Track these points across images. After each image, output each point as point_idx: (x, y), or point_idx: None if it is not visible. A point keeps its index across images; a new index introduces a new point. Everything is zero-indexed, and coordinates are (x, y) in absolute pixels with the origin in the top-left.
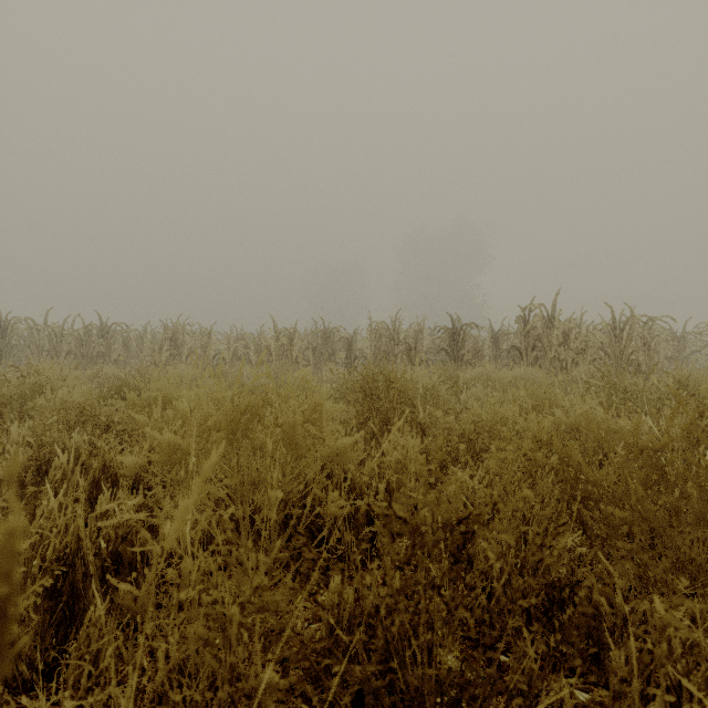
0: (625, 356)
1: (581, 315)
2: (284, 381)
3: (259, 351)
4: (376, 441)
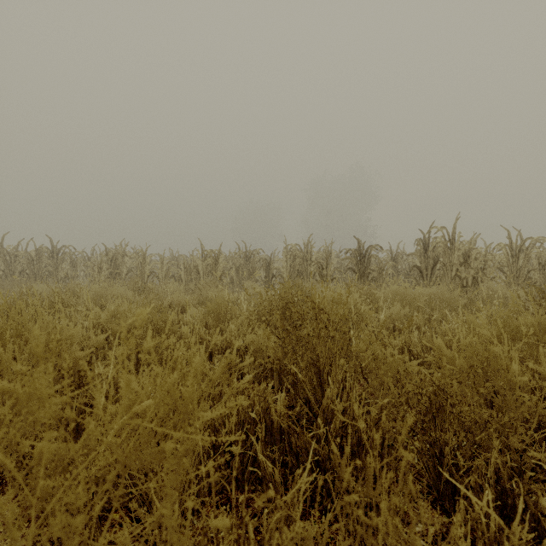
0: (522, 275)
1: (475, 238)
2: (207, 297)
3: (188, 270)
4: (300, 385)
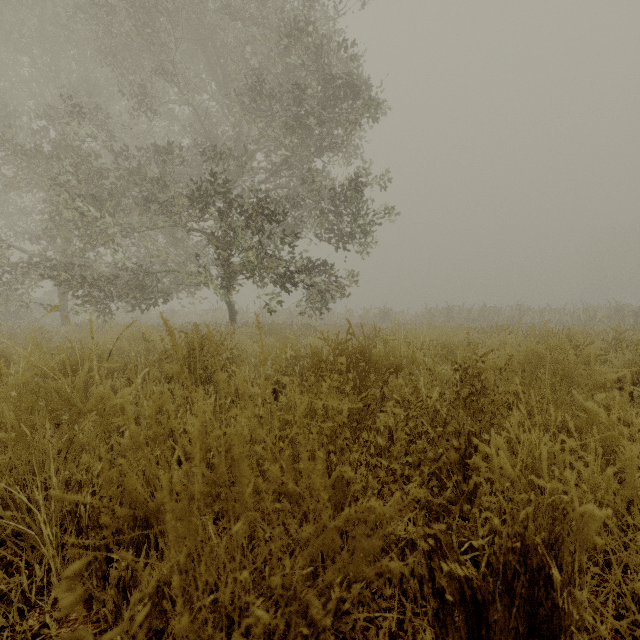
0: None
1: None
2: None
3: (572, 318)
4: None
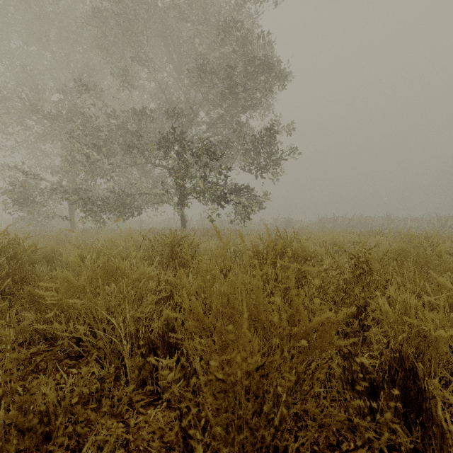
0: None
1: None
2: None
3: (428, 225)
4: None
